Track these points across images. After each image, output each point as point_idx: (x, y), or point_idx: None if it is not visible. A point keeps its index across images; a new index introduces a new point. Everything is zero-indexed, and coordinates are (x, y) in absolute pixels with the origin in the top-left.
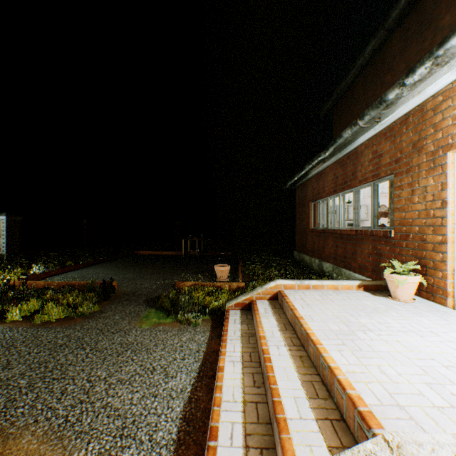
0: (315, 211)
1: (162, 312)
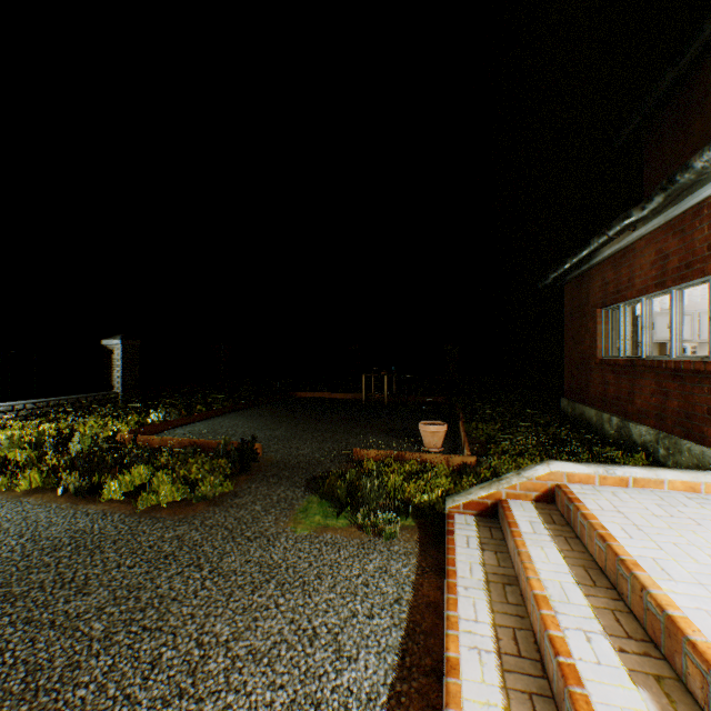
0: (609, 326)
1: (331, 504)
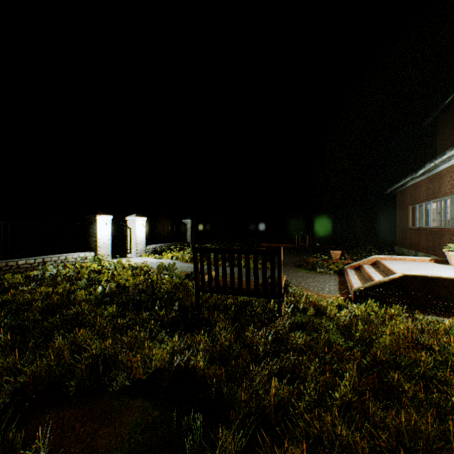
0: (413, 213)
1: (306, 270)
